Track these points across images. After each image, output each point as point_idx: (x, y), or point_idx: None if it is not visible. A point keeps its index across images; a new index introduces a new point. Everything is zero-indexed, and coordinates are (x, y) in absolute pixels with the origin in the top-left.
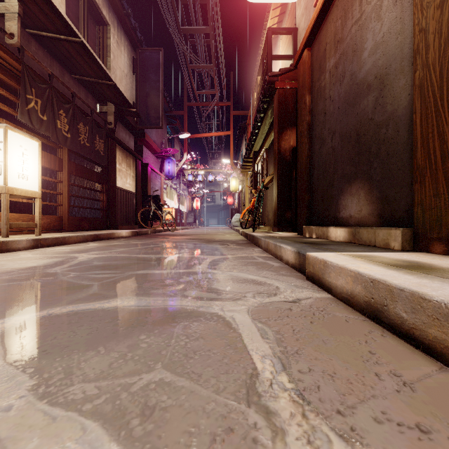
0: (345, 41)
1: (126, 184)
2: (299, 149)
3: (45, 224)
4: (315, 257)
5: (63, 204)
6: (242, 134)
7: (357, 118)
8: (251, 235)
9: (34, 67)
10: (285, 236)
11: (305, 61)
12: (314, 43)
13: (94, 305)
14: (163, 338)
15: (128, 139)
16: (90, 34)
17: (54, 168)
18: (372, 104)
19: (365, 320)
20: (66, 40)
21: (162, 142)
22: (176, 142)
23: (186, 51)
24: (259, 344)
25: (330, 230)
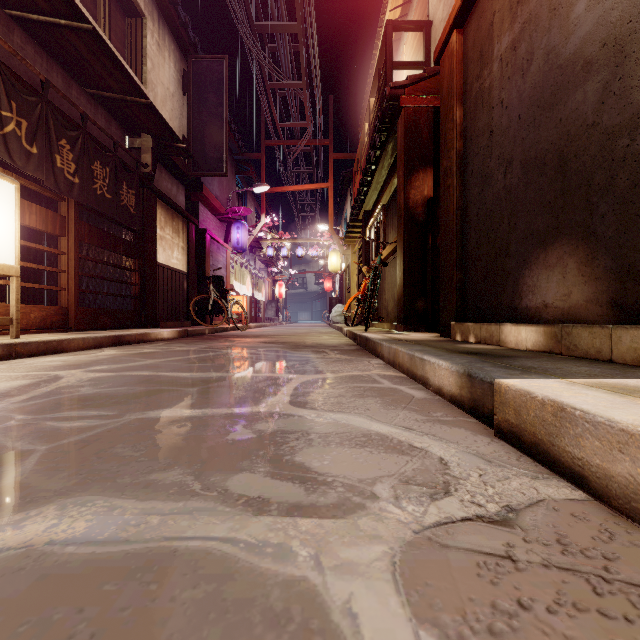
0: None
1: (172, 260)
2: (442, 198)
3: (38, 319)
4: (523, 391)
5: (68, 288)
6: (346, 188)
7: (560, 128)
8: (363, 337)
9: (19, 70)
10: (421, 338)
11: (454, 51)
12: (470, 19)
13: None
14: None
15: (176, 191)
16: (115, 29)
17: (52, 232)
18: (595, 97)
19: None
20: (69, 27)
21: (228, 198)
22: (249, 199)
23: (264, 61)
24: None
25: (506, 330)
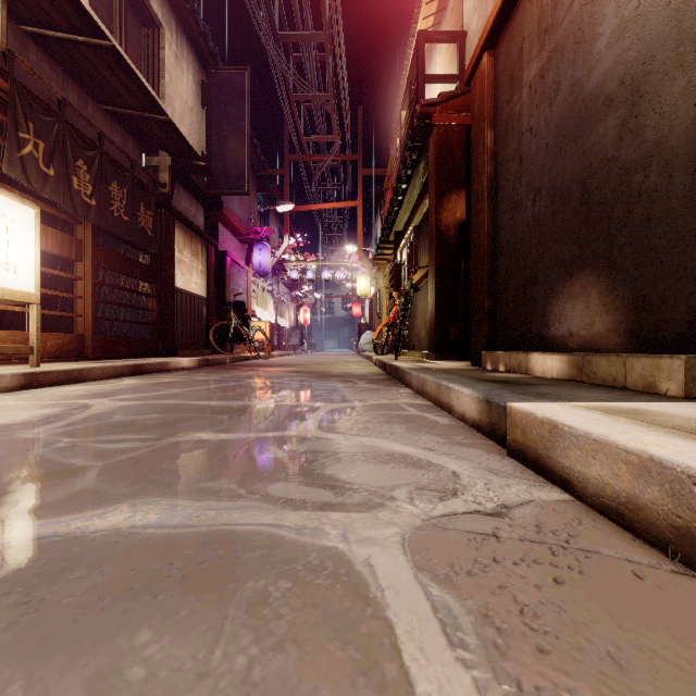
0: (560, 27)
1: (191, 284)
2: (473, 223)
3: (54, 347)
4: (528, 412)
5: (84, 315)
6: (376, 206)
7: (584, 160)
8: (393, 366)
9: (35, 89)
10: (451, 367)
11: (485, 73)
12: (501, 42)
13: (68, 524)
14: (192, 643)
15: (195, 211)
16: (132, 41)
17: (69, 256)
18: (614, 133)
19: (678, 572)
20: (87, 43)
21: (249, 217)
22: (272, 218)
23: (288, 72)
24: (446, 672)
25: (533, 358)
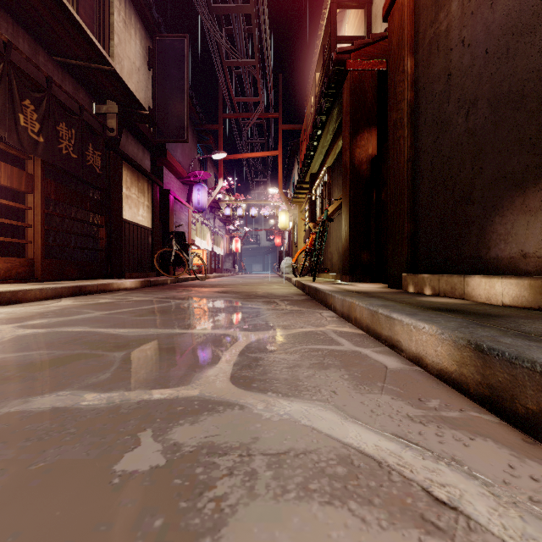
0: None
1: (138, 217)
2: (391, 151)
3: (2, 270)
4: None
5: (34, 241)
6: (293, 156)
7: None
8: (312, 287)
9: None
10: (372, 290)
11: (405, 1)
12: None
13: None
14: None
15: (142, 156)
16: (84, 5)
17: (18, 188)
18: None
19: None
20: None
21: (190, 164)
22: (209, 165)
23: (221, 40)
24: None
25: (473, 282)
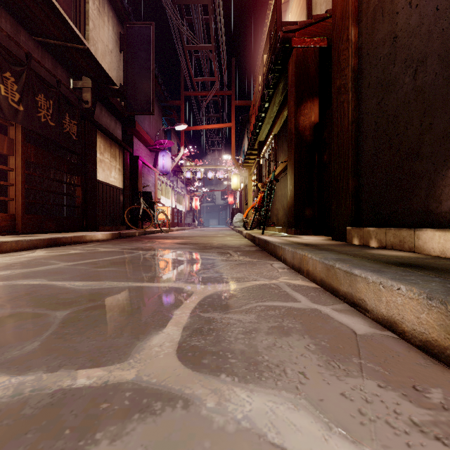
0: None
1: (110, 178)
2: (334, 115)
3: None
4: None
5: (16, 198)
6: (244, 128)
7: None
8: (262, 239)
9: None
10: (318, 242)
11: None
12: None
13: None
14: None
15: (114, 126)
16: None
17: (0, 151)
18: None
19: None
20: None
21: (156, 134)
22: (173, 136)
23: (182, 27)
24: None
25: (425, 235)
